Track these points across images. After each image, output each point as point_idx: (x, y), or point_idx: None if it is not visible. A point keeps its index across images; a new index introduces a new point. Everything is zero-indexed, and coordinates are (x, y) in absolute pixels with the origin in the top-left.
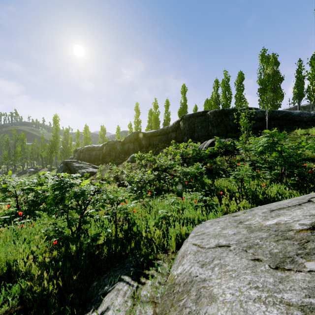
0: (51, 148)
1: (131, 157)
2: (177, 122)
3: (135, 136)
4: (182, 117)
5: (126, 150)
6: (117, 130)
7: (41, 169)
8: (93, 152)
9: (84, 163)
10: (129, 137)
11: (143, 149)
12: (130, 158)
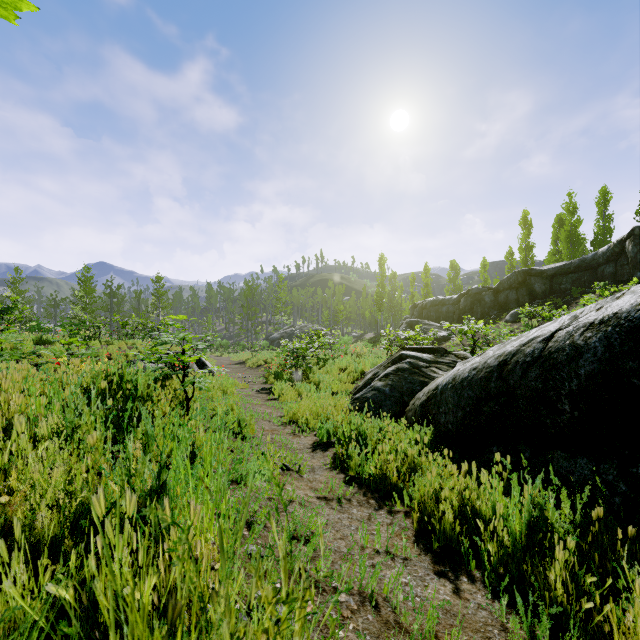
0: (377, 304)
1: (512, 314)
2: (618, 243)
3: (520, 277)
4: (631, 233)
5: (502, 303)
6: (483, 267)
7: (364, 334)
8: (443, 308)
9: (433, 324)
10: (507, 279)
11: (537, 301)
12: (509, 316)
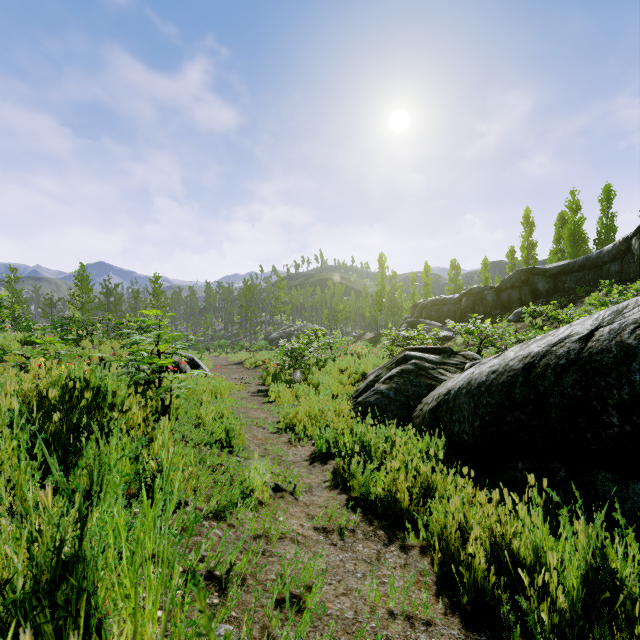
0: (377, 303)
1: (515, 313)
2: (624, 241)
3: (523, 276)
4: (638, 230)
5: (505, 302)
6: (484, 266)
7: (364, 334)
8: (444, 308)
9: (434, 324)
10: (510, 278)
11: (541, 300)
12: (512, 316)
